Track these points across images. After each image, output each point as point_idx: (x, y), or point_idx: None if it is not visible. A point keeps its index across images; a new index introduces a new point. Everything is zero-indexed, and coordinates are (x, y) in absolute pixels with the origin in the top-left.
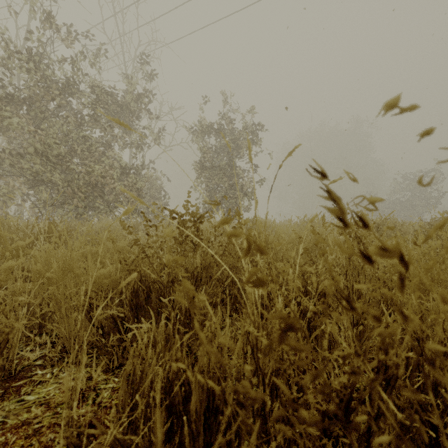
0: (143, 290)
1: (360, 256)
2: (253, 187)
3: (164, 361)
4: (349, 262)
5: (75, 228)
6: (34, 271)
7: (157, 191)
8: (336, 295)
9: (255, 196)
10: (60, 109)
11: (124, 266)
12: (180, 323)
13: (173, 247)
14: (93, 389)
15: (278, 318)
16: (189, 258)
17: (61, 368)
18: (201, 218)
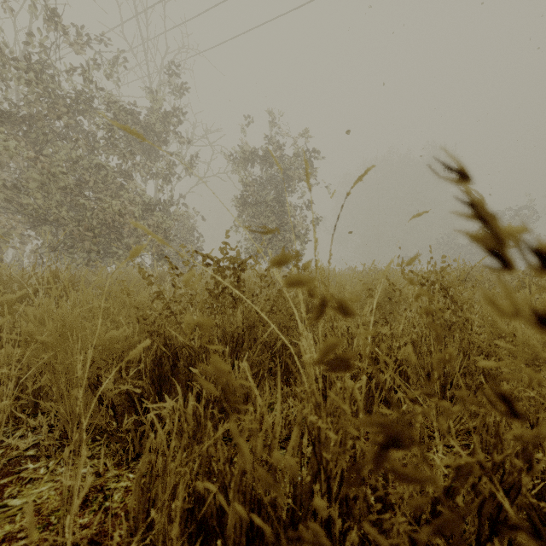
0: (168, 357)
1: (529, 322)
2: (307, 228)
3: (192, 458)
4: (433, 320)
5: (86, 278)
6: (24, 334)
7: (188, 232)
8: (417, 363)
9: (315, 234)
10: (68, 131)
11: (144, 326)
12: (215, 400)
13: (207, 302)
14: (100, 489)
15: (372, 425)
16: (227, 316)
17: (59, 460)
18: (243, 265)
